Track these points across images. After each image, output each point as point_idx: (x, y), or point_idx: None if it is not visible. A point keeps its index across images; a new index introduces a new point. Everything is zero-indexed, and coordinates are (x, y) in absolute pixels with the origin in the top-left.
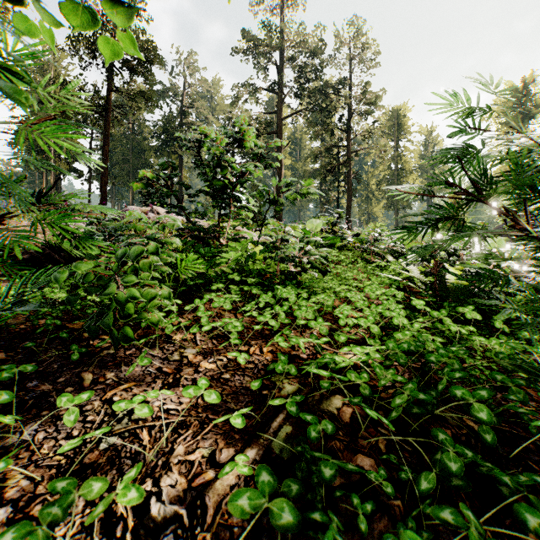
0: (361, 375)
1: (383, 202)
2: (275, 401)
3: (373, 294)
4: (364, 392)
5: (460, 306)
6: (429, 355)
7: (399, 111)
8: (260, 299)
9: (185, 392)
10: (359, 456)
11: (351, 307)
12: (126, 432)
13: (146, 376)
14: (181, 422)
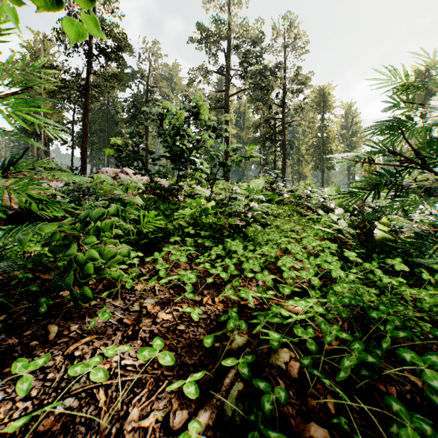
0: (307, 330)
1: (311, 163)
2: (227, 361)
3: (310, 246)
4: (311, 348)
5: (388, 258)
6: (370, 311)
7: (324, 90)
8: (212, 252)
9: (140, 355)
10: (312, 424)
11: (292, 259)
12: (83, 392)
13: (107, 328)
14: (137, 380)
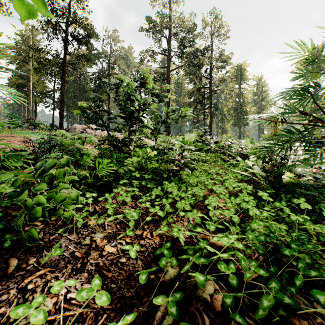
0: (229, 265)
1: (231, 121)
2: (158, 299)
3: (231, 187)
4: (232, 282)
5: (294, 198)
6: (283, 249)
7: (241, 66)
8: (152, 192)
9: (78, 296)
10: None
11: (217, 199)
12: None
13: (60, 261)
14: (79, 314)
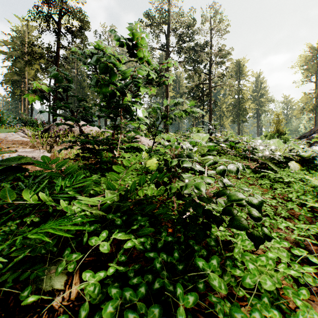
0: None
1: (230, 118)
2: None
3: None
4: None
5: None
6: None
7: (240, 62)
8: None
9: None
10: None
11: None
12: None
13: None
14: None
